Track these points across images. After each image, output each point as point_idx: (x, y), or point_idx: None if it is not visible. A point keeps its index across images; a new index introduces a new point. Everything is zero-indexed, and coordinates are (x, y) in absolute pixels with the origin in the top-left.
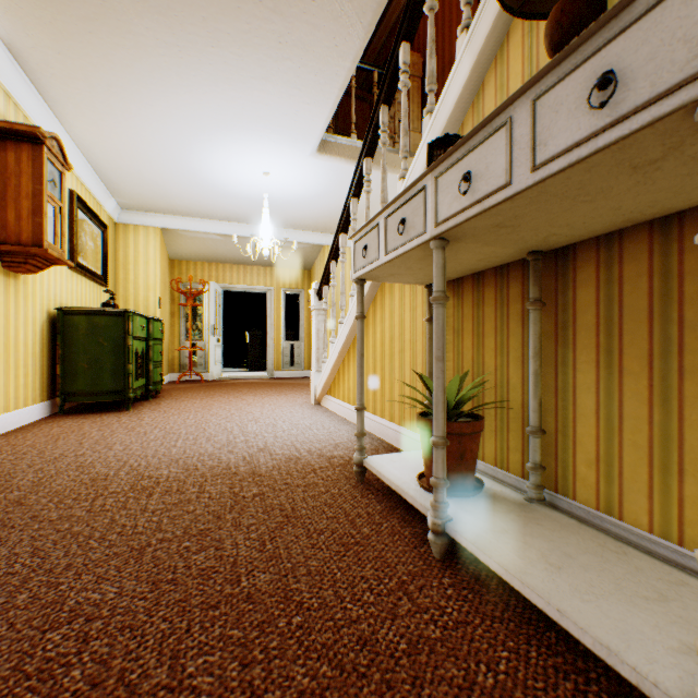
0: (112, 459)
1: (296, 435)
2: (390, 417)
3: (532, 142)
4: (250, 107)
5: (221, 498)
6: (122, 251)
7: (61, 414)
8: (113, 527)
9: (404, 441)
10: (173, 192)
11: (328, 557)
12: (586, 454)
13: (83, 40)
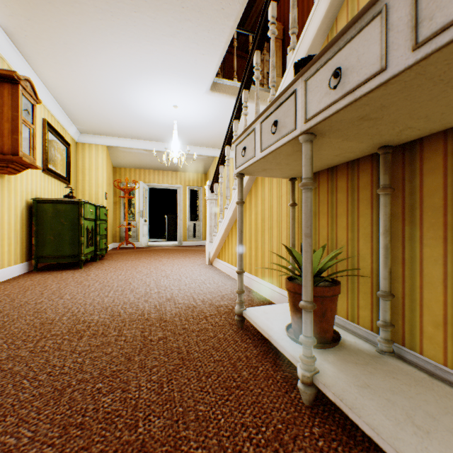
0: (60, 306)
1: (194, 288)
2: (262, 276)
3: (414, 20)
4: (163, 58)
5: (134, 341)
6: (81, 161)
7: (35, 271)
8: (46, 367)
9: (272, 294)
10: (114, 121)
11: (214, 402)
12: (433, 316)
13: (44, 9)
